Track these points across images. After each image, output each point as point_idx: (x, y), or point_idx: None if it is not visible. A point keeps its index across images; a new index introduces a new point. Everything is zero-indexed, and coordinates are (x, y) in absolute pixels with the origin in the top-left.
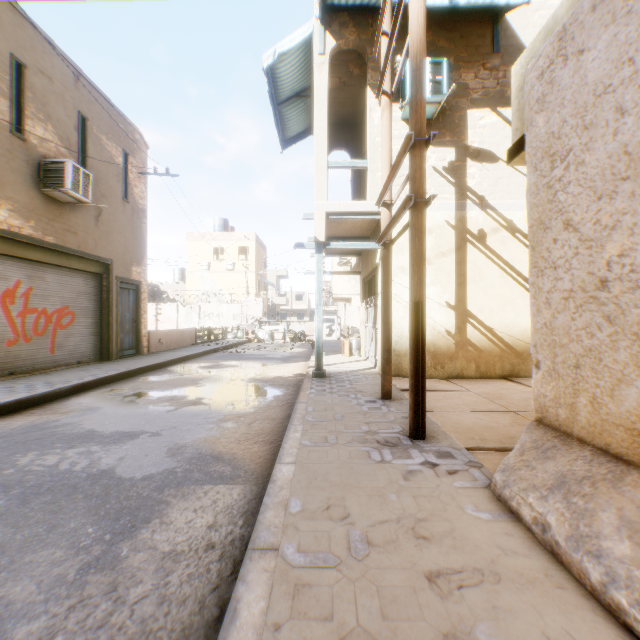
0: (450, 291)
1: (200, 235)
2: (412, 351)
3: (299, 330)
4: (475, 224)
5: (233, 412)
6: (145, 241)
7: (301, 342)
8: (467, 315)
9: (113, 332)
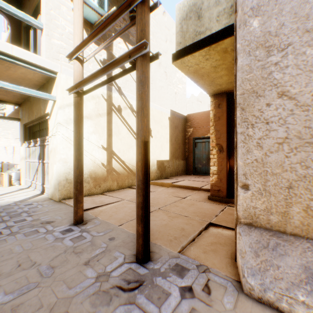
0: (104, 139)
1: None
2: (142, 185)
3: None
4: (117, 101)
5: None
6: None
7: None
8: (113, 154)
9: None
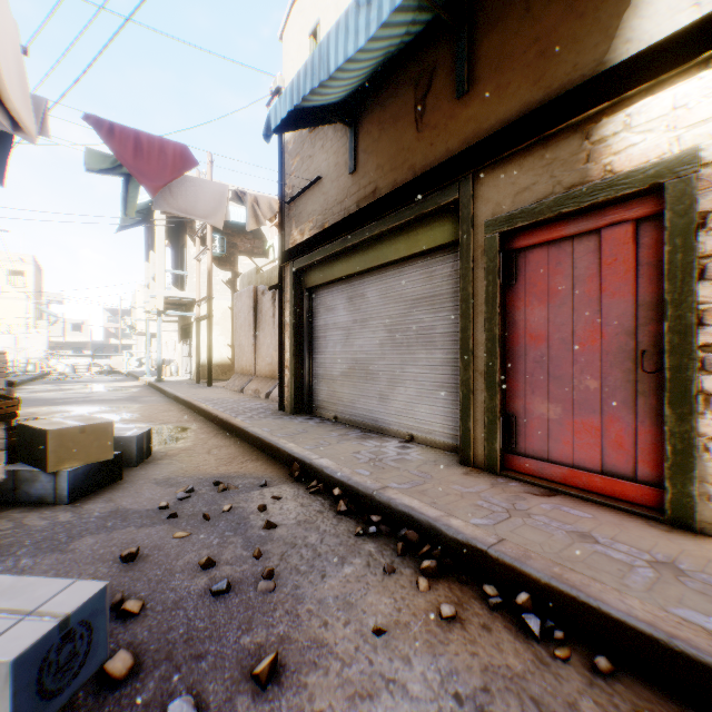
0: (230, 339)
1: None
2: (208, 360)
3: (106, 363)
4: None
5: (126, 392)
6: None
7: (111, 374)
8: None
9: None
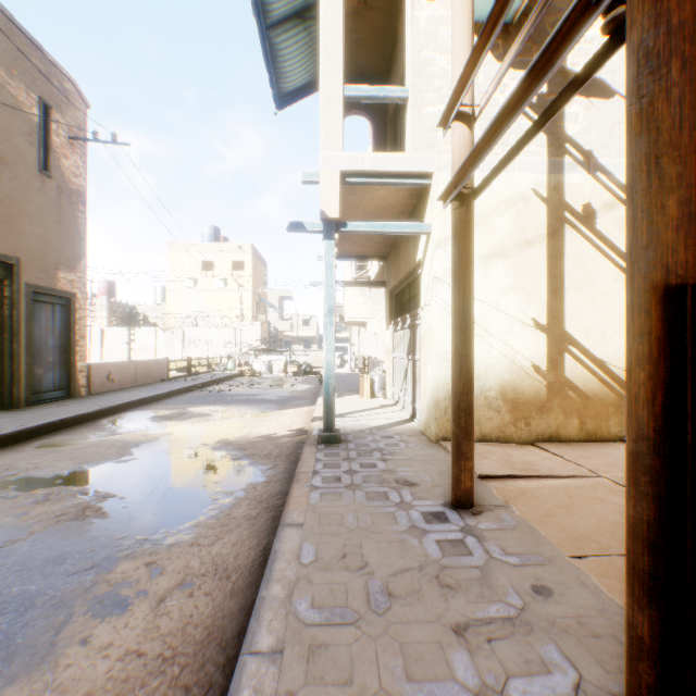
0: (539, 302)
1: (185, 245)
2: (651, 457)
3: (304, 360)
4: (578, 195)
5: (146, 544)
6: (83, 237)
7: (306, 375)
8: (565, 341)
9: (21, 366)
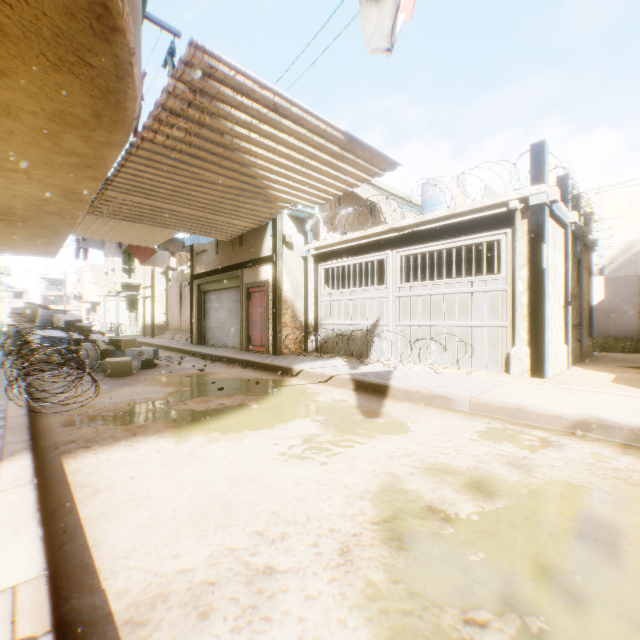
0: (164, 309)
1: None
2: (152, 322)
3: None
4: None
5: None
6: None
7: None
8: None
9: None
